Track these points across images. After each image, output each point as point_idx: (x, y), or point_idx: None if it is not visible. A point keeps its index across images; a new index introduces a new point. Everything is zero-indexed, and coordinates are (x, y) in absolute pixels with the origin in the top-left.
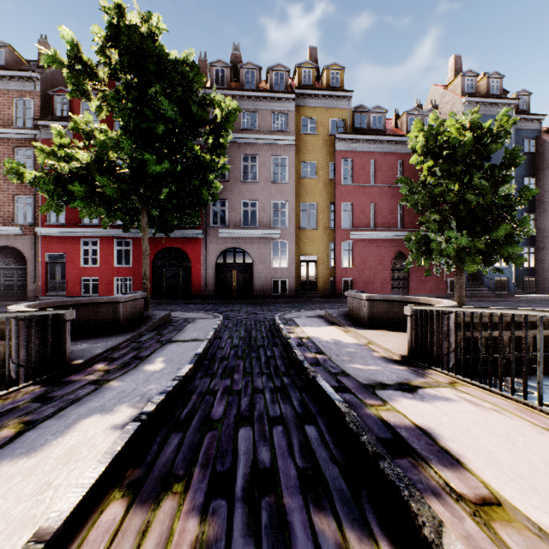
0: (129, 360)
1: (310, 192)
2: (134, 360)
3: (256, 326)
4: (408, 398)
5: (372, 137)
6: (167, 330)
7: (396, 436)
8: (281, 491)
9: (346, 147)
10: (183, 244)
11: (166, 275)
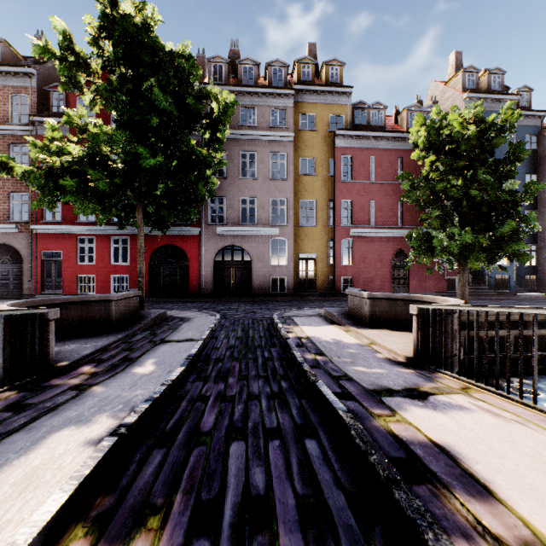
0: (118, 362)
1: (310, 189)
2: (123, 362)
3: (253, 325)
4: (419, 407)
5: (372, 134)
6: (161, 330)
7: (410, 454)
8: (277, 527)
9: (345, 143)
10: (180, 242)
11: (164, 273)
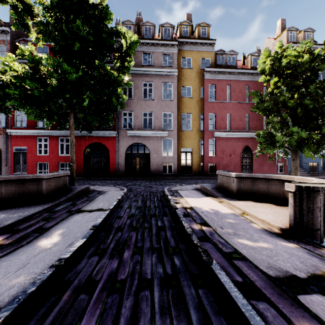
0: (30, 233)
1: (188, 106)
2: (34, 233)
3: (150, 197)
4: None
5: (228, 70)
6: (81, 200)
7: None
8: None
9: (211, 76)
10: (103, 141)
11: (93, 161)
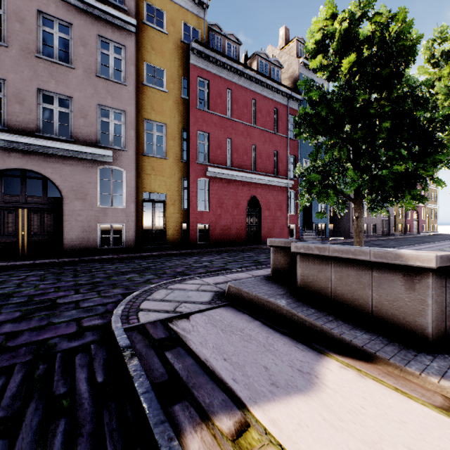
0: None
1: (158, 108)
2: None
3: (7, 446)
4: None
5: (230, 63)
6: None
7: None
8: None
9: (202, 63)
10: None
11: None
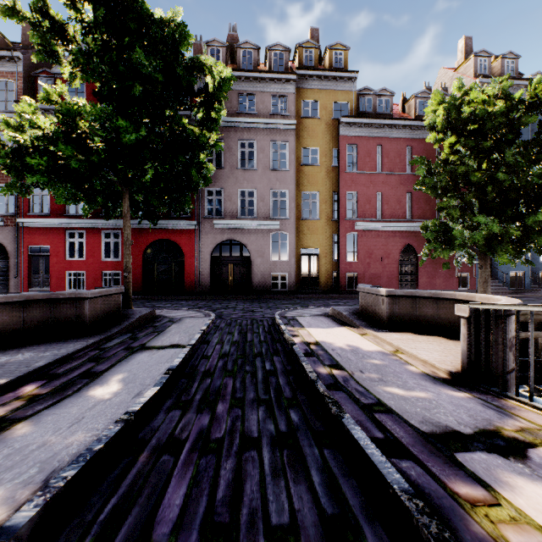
0: (76, 378)
1: (312, 180)
2: (81, 378)
3: (252, 326)
4: (528, 477)
5: (379, 121)
6: (145, 332)
7: None
8: None
9: (350, 131)
10: (175, 236)
11: (158, 269)
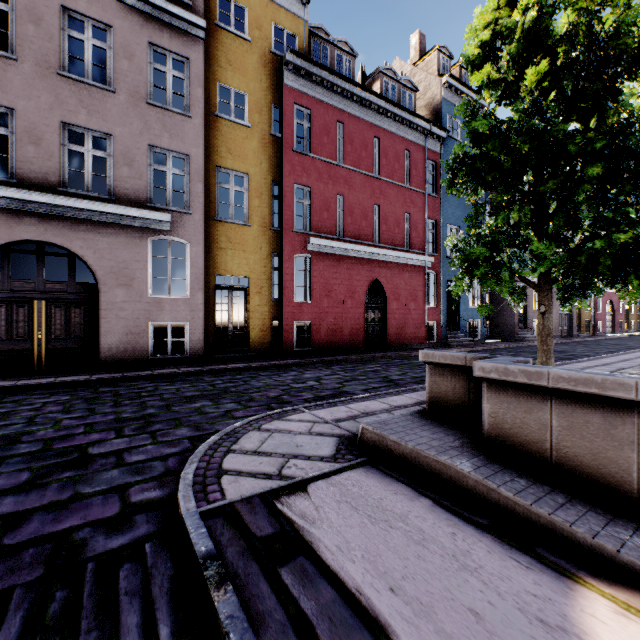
0: None
1: (237, 150)
2: None
3: None
4: None
5: (342, 83)
6: None
7: None
8: None
9: (301, 84)
10: None
11: None
